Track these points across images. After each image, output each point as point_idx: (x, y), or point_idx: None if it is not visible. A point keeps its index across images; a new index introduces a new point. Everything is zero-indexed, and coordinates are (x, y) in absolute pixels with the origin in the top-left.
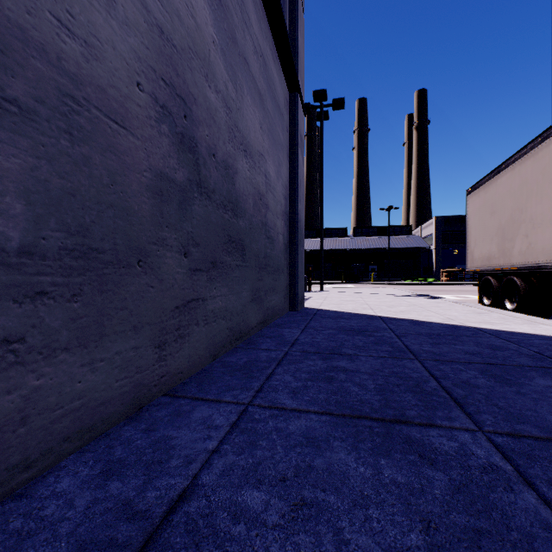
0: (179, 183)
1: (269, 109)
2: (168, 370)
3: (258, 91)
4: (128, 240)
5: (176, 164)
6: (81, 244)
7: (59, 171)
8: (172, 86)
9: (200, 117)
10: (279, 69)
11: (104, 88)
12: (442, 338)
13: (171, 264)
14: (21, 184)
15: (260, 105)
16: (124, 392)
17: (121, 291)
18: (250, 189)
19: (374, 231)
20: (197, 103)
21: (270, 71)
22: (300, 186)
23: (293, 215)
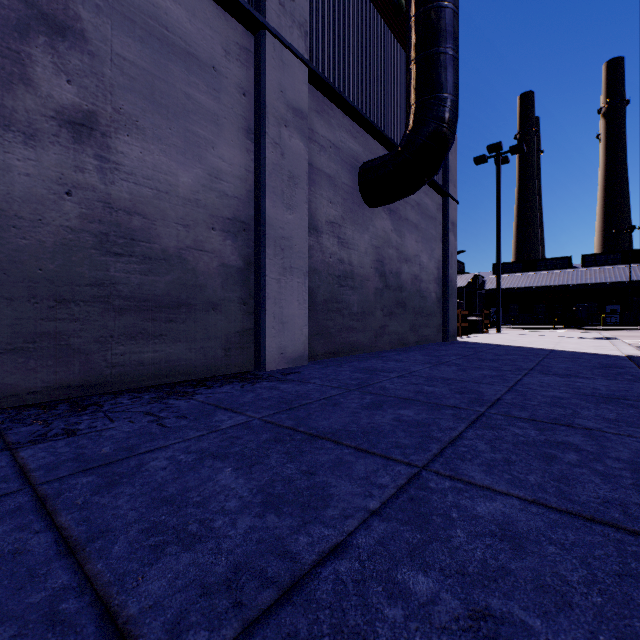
0: (380, 288)
1: (422, 226)
2: (377, 345)
3: (414, 225)
4: (369, 308)
5: (379, 283)
6: (362, 310)
7: (360, 296)
8: (378, 260)
9: (386, 263)
10: (431, 194)
11: (365, 274)
12: (512, 350)
13: (378, 314)
14: (356, 301)
15: (415, 231)
16: (369, 346)
17: (368, 321)
18: (409, 277)
19: (617, 258)
20: (385, 259)
21: (423, 204)
22: (451, 257)
23: (445, 278)
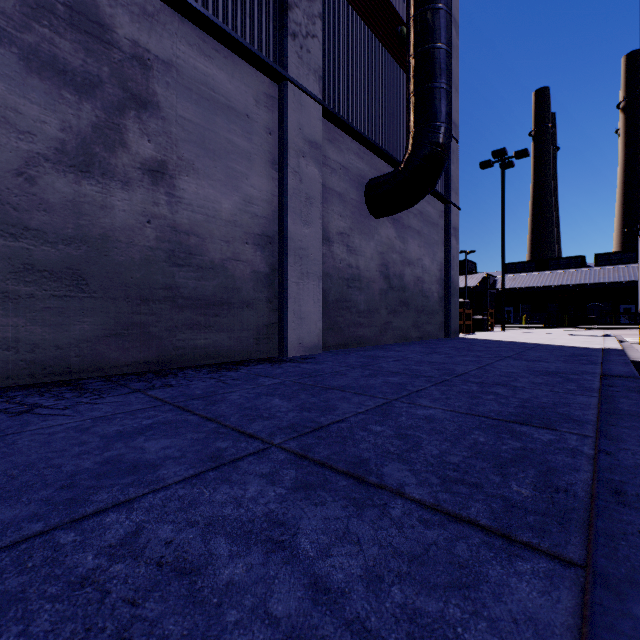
0: (385, 289)
1: (425, 232)
2: (382, 339)
3: (416, 232)
4: (375, 307)
5: (384, 284)
6: (368, 309)
7: (366, 296)
8: (383, 264)
9: (390, 266)
10: (433, 202)
11: (371, 277)
12: (504, 344)
13: (383, 312)
14: (363, 300)
15: (418, 237)
16: (374, 339)
17: (374, 318)
18: (412, 278)
19: (632, 257)
20: (389, 263)
21: (425, 212)
22: (453, 260)
23: (447, 279)
